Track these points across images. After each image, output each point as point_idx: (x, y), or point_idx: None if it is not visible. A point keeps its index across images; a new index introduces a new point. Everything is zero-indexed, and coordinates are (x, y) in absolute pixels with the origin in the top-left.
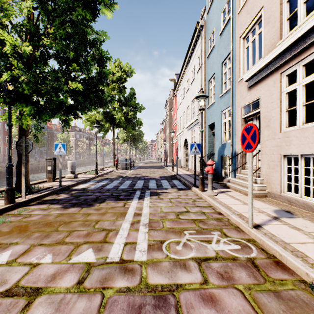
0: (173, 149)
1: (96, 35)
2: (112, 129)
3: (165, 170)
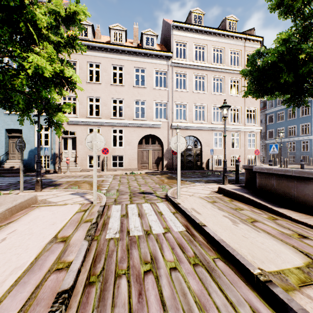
0: None
1: None
2: None
3: None
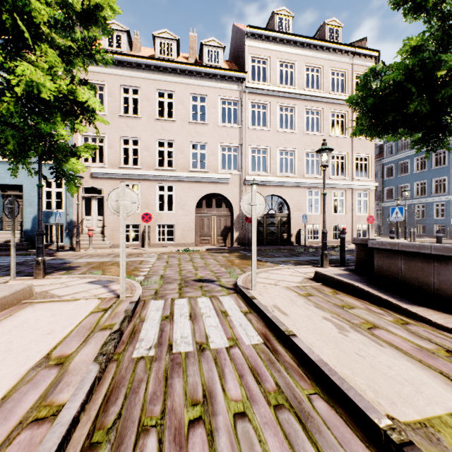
0: None
1: None
2: None
3: None
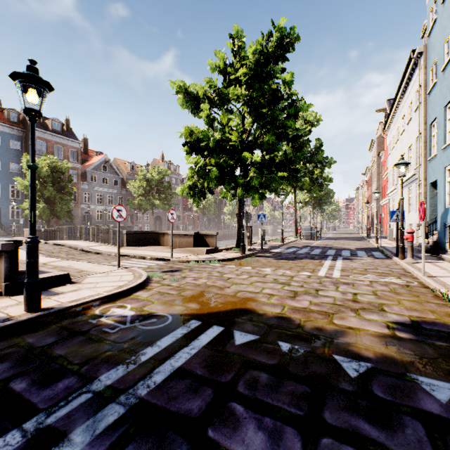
0: (383, 213)
1: (296, 131)
2: (293, 192)
3: (365, 243)
